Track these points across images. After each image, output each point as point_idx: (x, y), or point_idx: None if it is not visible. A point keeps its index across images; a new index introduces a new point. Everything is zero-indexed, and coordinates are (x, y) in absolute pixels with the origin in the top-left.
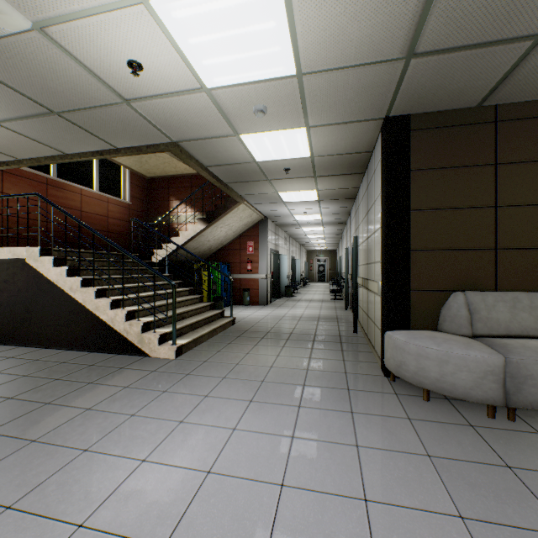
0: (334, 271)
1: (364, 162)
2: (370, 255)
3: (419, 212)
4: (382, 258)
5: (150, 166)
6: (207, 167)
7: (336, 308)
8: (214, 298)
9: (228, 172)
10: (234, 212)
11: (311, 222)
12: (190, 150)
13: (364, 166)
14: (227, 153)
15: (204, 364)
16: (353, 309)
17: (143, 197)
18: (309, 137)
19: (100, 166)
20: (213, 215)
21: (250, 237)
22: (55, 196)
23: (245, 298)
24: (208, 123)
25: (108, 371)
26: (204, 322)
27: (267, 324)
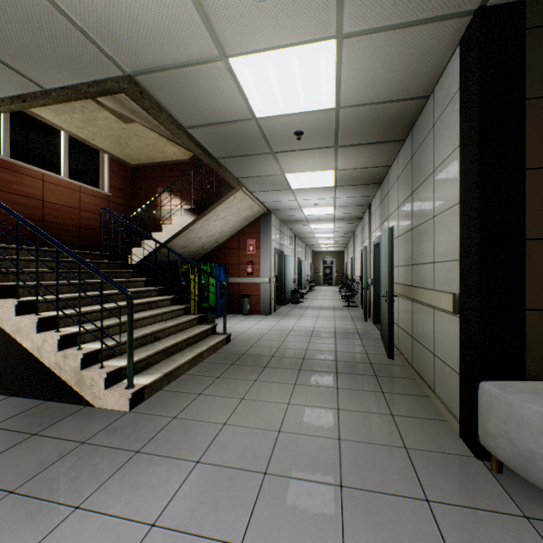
0: (342, 274)
1: (410, 119)
2: (420, 251)
3: (540, 172)
4: (465, 254)
5: (132, 149)
6: (187, 130)
7: (353, 318)
8: (204, 308)
9: (217, 139)
10: (229, 201)
11: (321, 217)
12: (156, 95)
13: (408, 128)
14: (212, 100)
15: (172, 424)
16: (388, 326)
17: (126, 189)
18: (339, 64)
19: (70, 148)
20: (203, 205)
21: (250, 234)
22: (6, 180)
23: (245, 305)
24: (174, 28)
25: (5, 444)
26: (187, 343)
27: (271, 343)
